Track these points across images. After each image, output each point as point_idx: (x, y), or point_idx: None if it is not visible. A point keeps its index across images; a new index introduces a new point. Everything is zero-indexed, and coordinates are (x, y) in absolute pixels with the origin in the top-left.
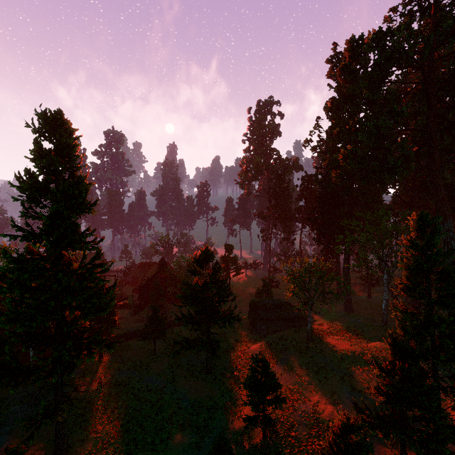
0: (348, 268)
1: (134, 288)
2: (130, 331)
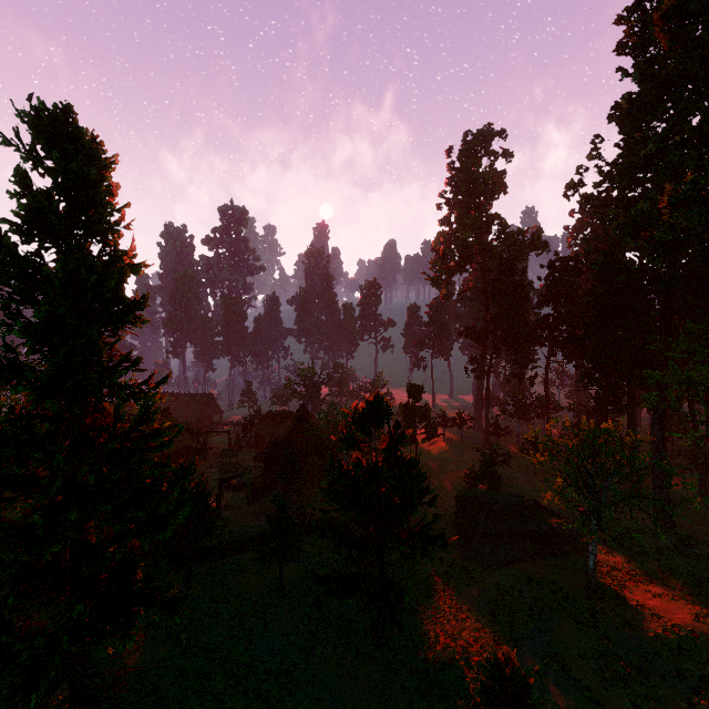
0: (661, 437)
1: (256, 454)
2: (243, 535)
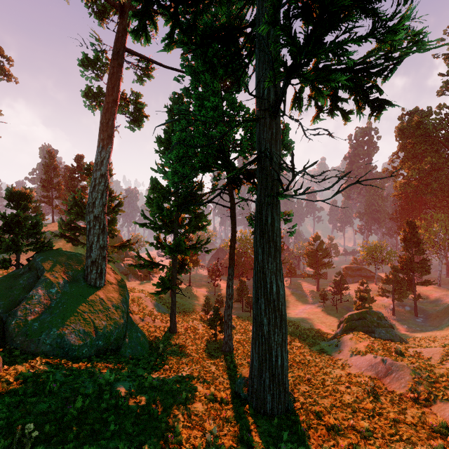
0: None
1: None
2: None
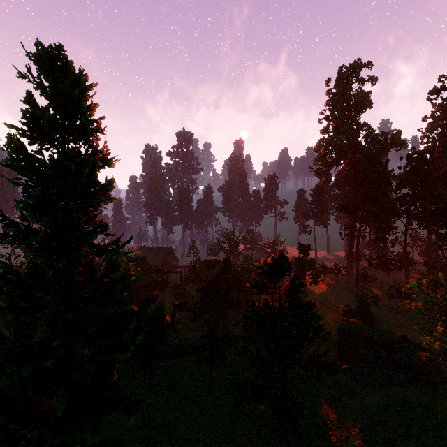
0: None
1: (197, 287)
2: (187, 343)
